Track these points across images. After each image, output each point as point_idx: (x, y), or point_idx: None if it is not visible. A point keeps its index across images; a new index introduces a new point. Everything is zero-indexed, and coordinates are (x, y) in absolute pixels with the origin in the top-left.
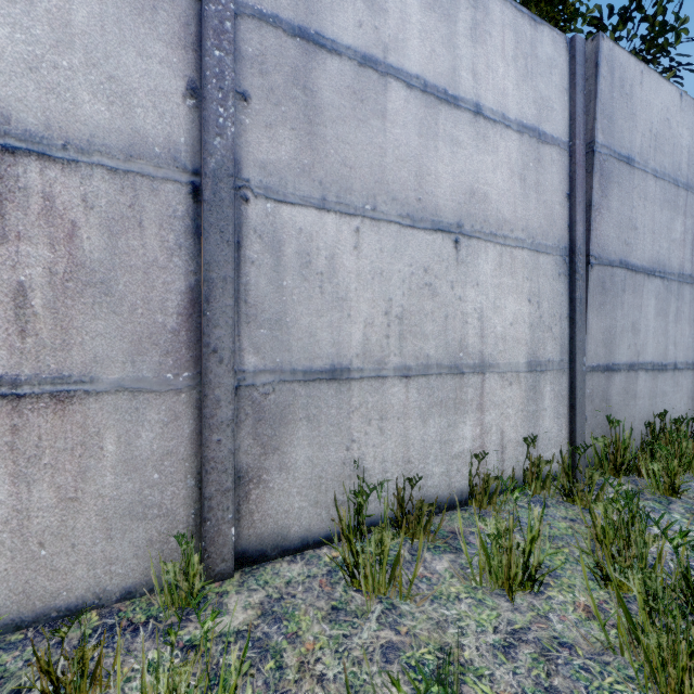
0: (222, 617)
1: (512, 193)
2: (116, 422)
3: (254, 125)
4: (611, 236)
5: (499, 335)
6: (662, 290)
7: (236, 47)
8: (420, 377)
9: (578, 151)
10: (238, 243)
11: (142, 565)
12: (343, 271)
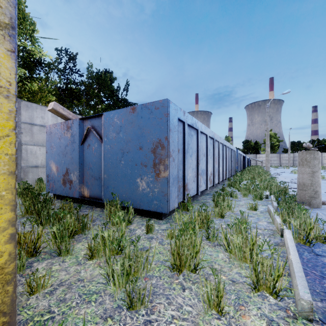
0: None
1: None
2: None
3: (23, 136)
4: None
5: None
6: None
7: (21, 127)
8: None
9: None
10: (21, 151)
11: None
12: (37, 153)
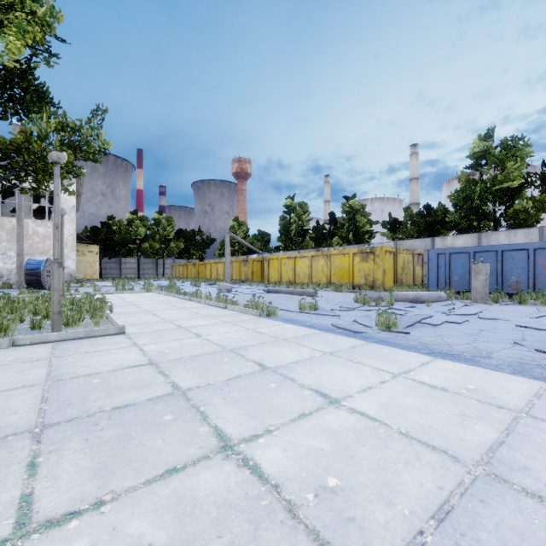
0: None
1: None
2: None
3: None
4: None
5: None
6: None
7: None
8: None
9: None
10: None
11: None
12: None
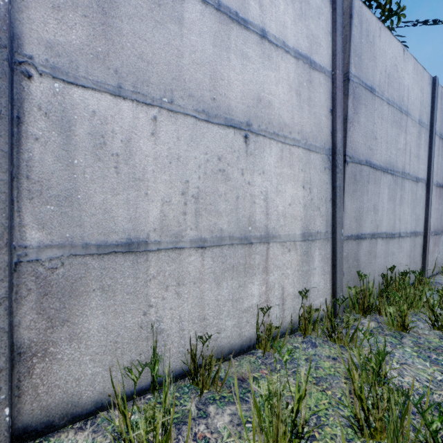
0: None
1: (290, 104)
2: None
3: (38, 3)
4: (360, 143)
5: (280, 213)
6: (392, 182)
7: None
8: (214, 248)
9: (338, 78)
10: (17, 118)
11: None
12: (140, 154)
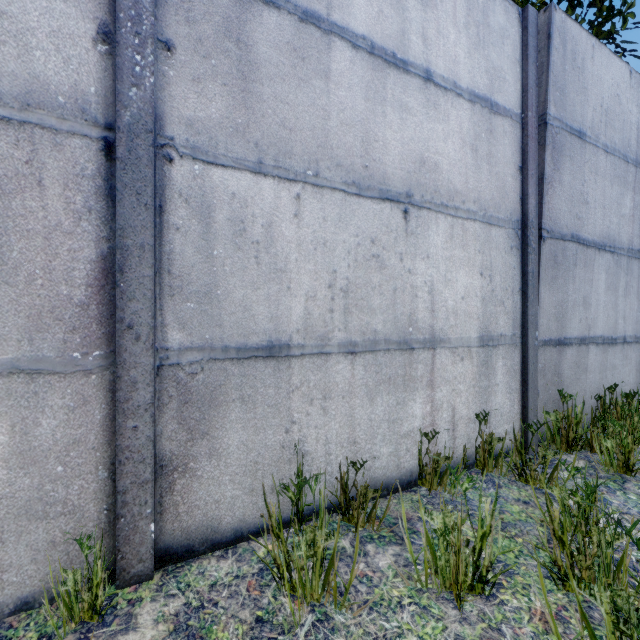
0: (127, 635)
1: (463, 164)
2: (9, 408)
3: (179, 77)
4: (563, 210)
5: (450, 309)
6: (612, 264)
7: None
8: (366, 354)
9: (530, 123)
10: (160, 207)
11: (42, 571)
12: (282, 240)
